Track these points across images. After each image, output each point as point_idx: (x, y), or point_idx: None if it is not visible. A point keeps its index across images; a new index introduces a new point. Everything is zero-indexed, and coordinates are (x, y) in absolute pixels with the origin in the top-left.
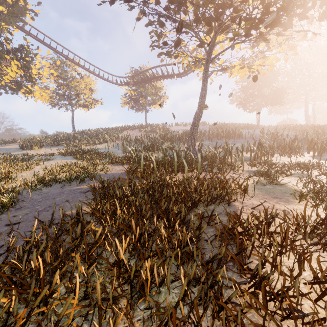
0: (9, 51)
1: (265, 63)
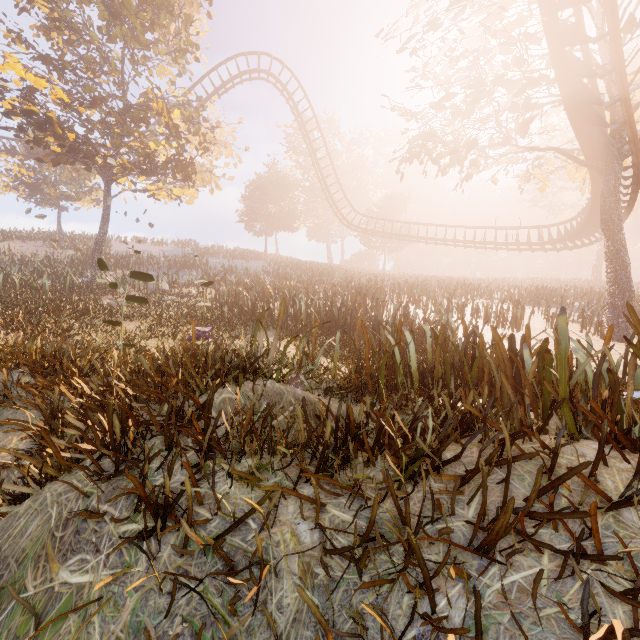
0: None
1: (185, 193)
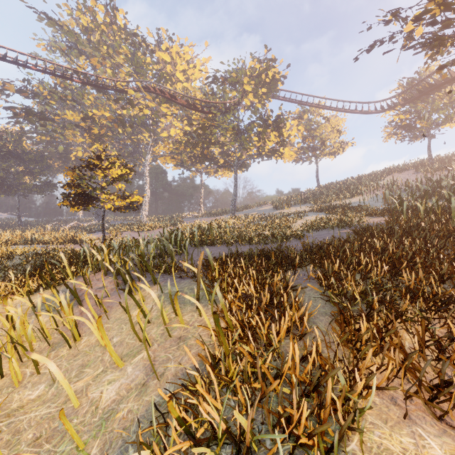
0: (269, 125)
1: None
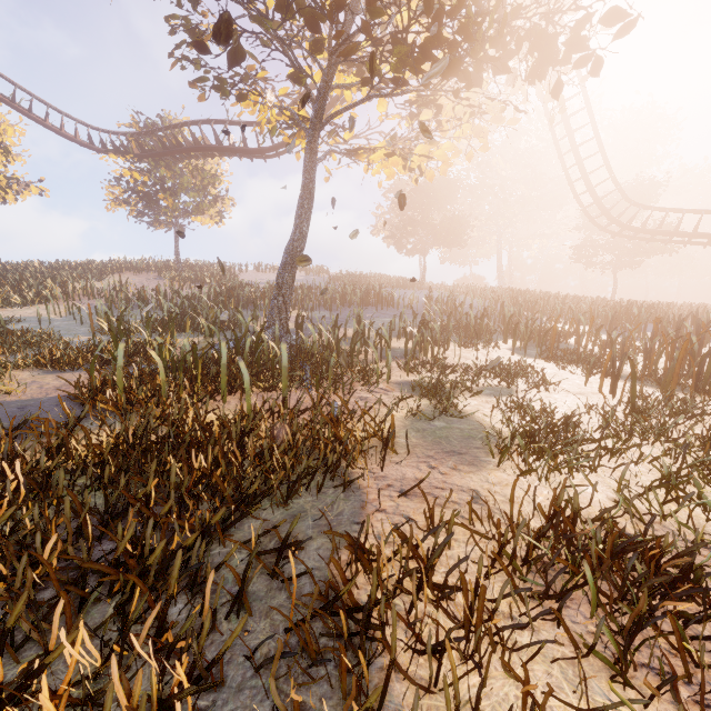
0: None
1: (434, 154)
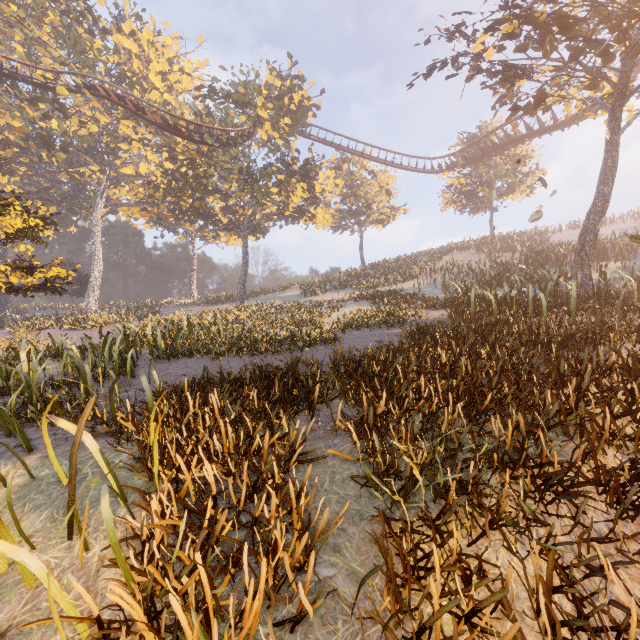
0: (295, 173)
1: None
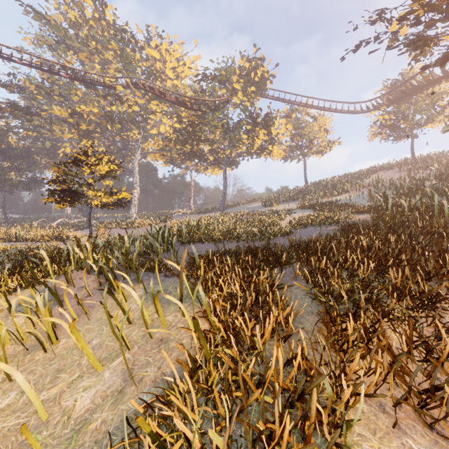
0: (258, 123)
1: None
